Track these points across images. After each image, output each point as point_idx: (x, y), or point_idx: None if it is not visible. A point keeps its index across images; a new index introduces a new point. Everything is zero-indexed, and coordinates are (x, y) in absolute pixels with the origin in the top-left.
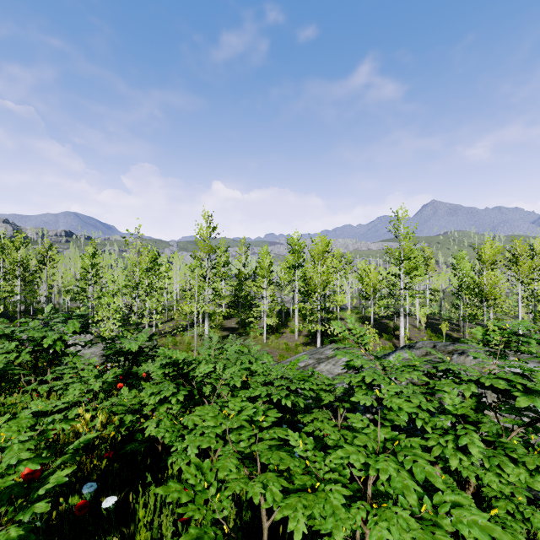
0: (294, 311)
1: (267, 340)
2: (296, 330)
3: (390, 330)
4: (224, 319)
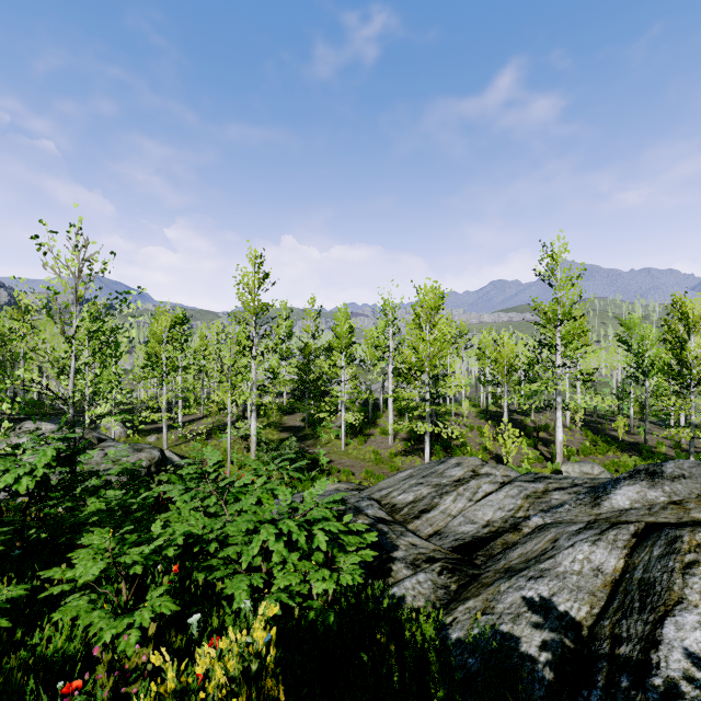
0: (384, 403)
1: (347, 446)
2: (390, 431)
3: (529, 430)
4: (285, 414)
